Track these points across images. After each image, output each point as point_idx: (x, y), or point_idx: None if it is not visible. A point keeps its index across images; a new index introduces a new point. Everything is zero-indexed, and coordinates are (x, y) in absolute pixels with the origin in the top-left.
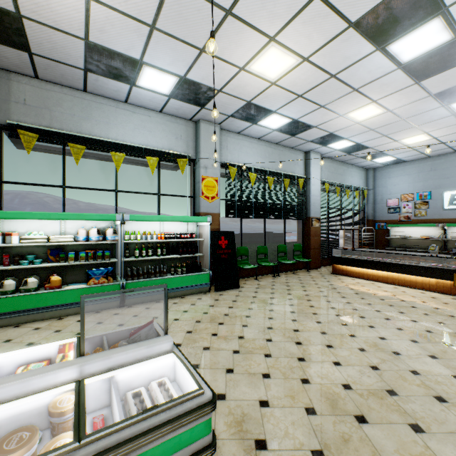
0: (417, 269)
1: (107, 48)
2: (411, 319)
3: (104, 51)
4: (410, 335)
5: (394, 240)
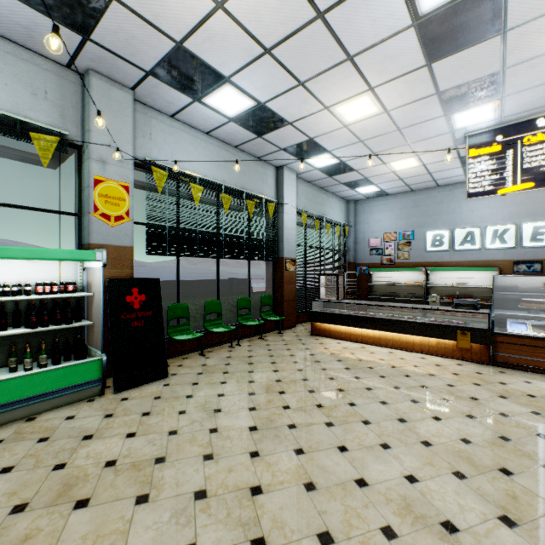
0: (415, 327)
1: None
2: (432, 415)
3: None
4: (448, 459)
5: (377, 287)
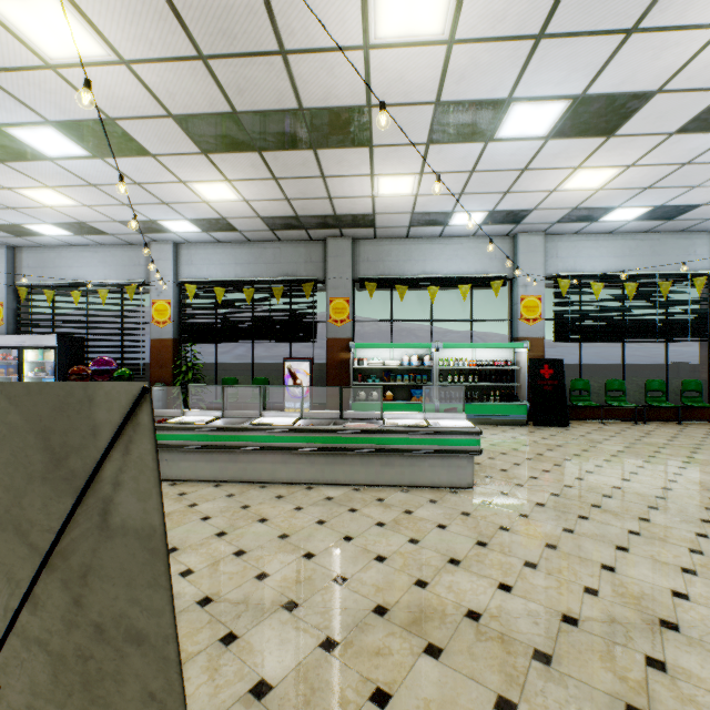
0: None
1: (426, 212)
2: None
3: (424, 214)
4: None
5: None
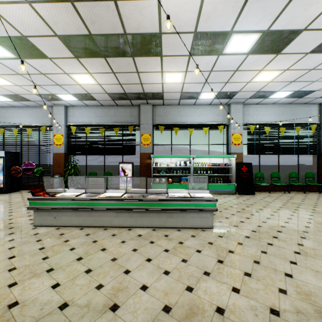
0: None
1: (188, 92)
2: None
3: (187, 93)
4: None
5: None
